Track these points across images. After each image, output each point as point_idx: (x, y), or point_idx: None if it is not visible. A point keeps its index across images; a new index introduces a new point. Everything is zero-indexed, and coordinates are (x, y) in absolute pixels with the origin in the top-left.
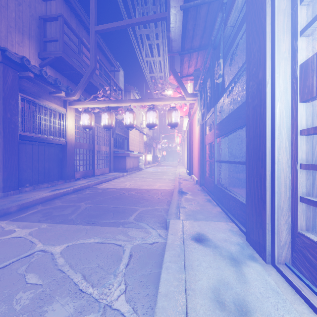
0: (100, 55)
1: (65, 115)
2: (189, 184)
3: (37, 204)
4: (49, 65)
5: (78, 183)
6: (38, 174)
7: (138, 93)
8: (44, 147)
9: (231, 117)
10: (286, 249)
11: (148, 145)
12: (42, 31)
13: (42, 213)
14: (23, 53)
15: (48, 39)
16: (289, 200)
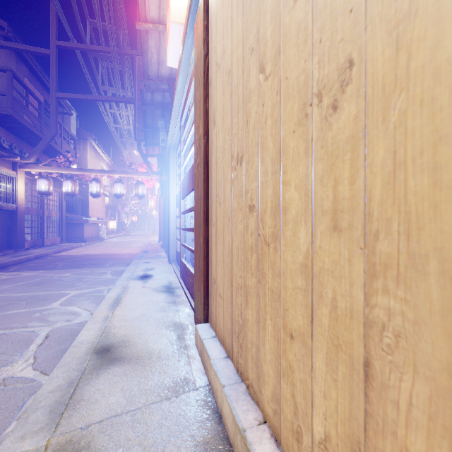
0: (44, 94)
1: (16, 179)
2: (155, 248)
3: (10, 265)
4: None
5: (32, 251)
6: None
7: (98, 142)
8: None
9: None
10: (174, 257)
11: (111, 208)
12: None
13: (27, 268)
14: None
15: None
16: (175, 240)
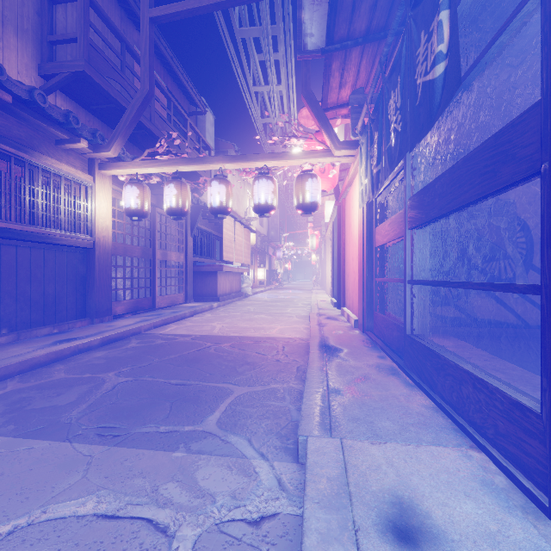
0: (168, 82)
1: (91, 189)
2: (340, 328)
3: (11, 376)
4: (63, 92)
5: (116, 324)
6: (30, 307)
7: None
8: (45, 252)
9: (464, 169)
10: None
11: (260, 252)
12: (47, 22)
13: (8, 403)
14: (3, 62)
15: (57, 37)
16: None
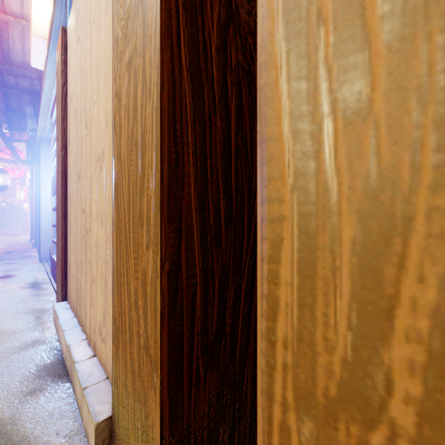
0: None
1: None
2: (24, 248)
3: None
4: None
5: None
6: None
7: None
8: None
9: None
10: (47, 255)
11: None
12: None
13: None
14: None
15: None
16: (48, 237)
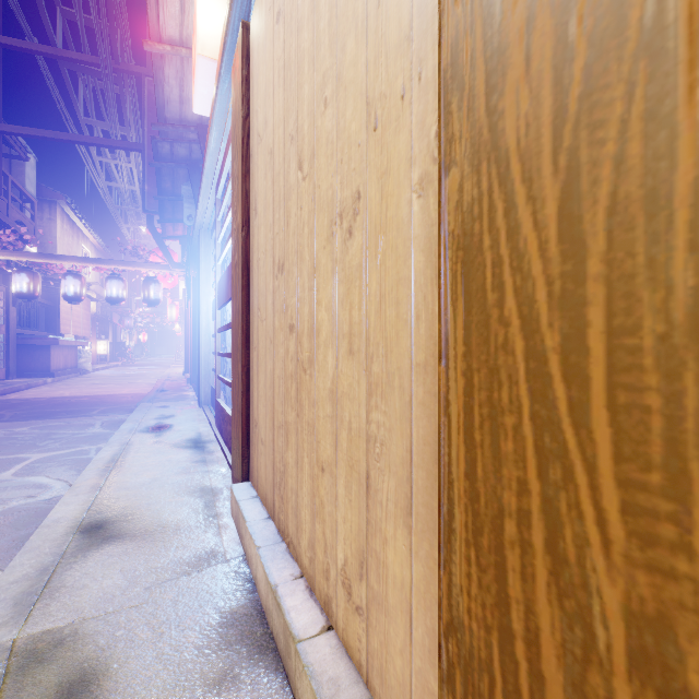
0: None
1: None
2: (177, 384)
3: None
4: None
5: None
6: None
7: (77, 208)
8: None
9: None
10: (208, 397)
11: (101, 321)
12: None
13: None
14: None
15: None
16: (210, 371)
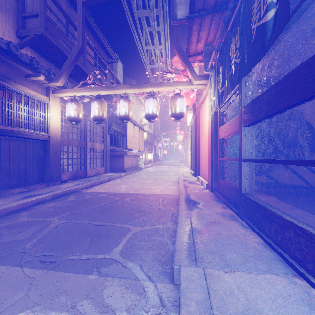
0: (95, 44)
1: (47, 105)
2: (197, 188)
3: None
4: (31, 47)
5: (62, 186)
6: (9, 176)
7: None
8: (19, 143)
9: (286, 83)
10: None
11: (149, 144)
12: (21, 4)
13: None
14: None
15: (27, 14)
16: None
